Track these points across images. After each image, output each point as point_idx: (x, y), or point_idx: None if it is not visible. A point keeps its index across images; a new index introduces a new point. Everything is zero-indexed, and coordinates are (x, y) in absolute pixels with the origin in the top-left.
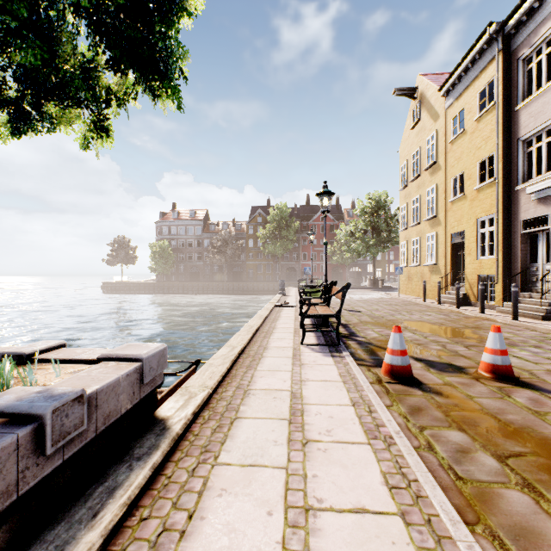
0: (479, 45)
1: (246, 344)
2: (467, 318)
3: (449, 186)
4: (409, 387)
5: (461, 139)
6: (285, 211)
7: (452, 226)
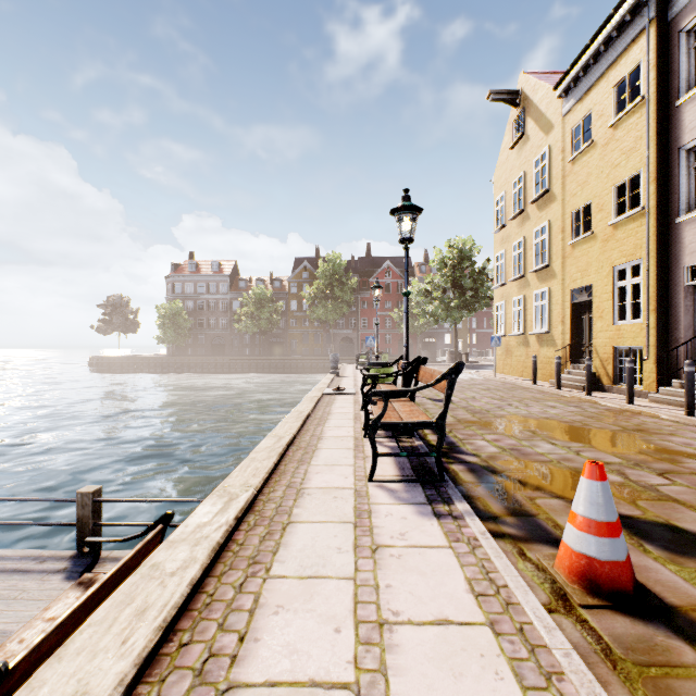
0: (619, 15)
1: (261, 485)
2: (612, 413)
3: (569, 223)
4: (648, 627)
5: (587, 156)
6: (339, 263)
7: (573, 279)
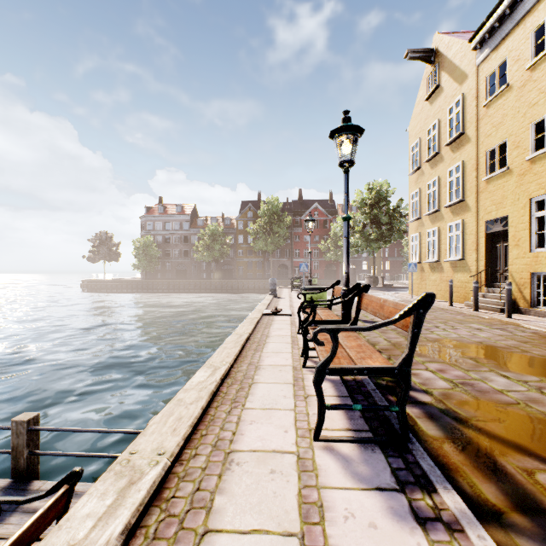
0: None
1: (180, 447)
2: (543, 337)
3: (483, 161)
4: None
5: (502, 99)
6: (276, 205)
7: (487, 211)
